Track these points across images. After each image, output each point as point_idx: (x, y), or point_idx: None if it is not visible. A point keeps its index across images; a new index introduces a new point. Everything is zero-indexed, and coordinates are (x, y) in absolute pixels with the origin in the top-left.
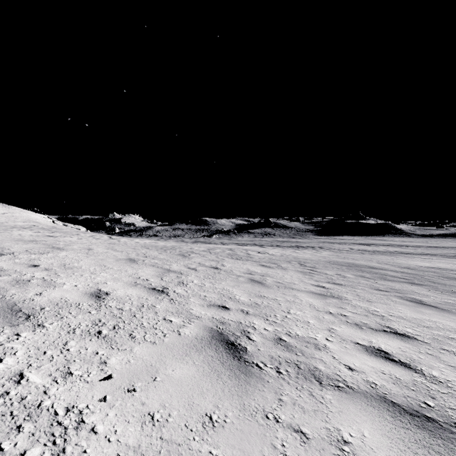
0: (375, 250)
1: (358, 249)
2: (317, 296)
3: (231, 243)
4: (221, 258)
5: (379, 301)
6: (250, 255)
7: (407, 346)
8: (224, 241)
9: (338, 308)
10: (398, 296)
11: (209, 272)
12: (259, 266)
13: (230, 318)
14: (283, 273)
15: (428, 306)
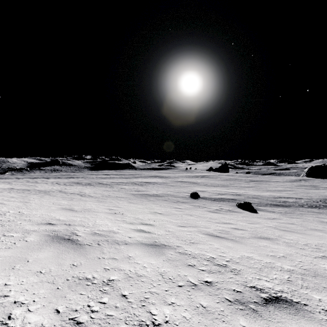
0: (105, 177)
1: (99, 177)
2: (49, 186)
3: (25, 177)
4: (24, 183)
5: (62, 186)
6: (37, 182)
7: (55, 187)
8: (18, 177)
9: (51, 186)
10: (69, 185)
11: (23, 185)
12: (39, 184)
13: (30, 187)
14: (46, 184)
15: (71, 186)
